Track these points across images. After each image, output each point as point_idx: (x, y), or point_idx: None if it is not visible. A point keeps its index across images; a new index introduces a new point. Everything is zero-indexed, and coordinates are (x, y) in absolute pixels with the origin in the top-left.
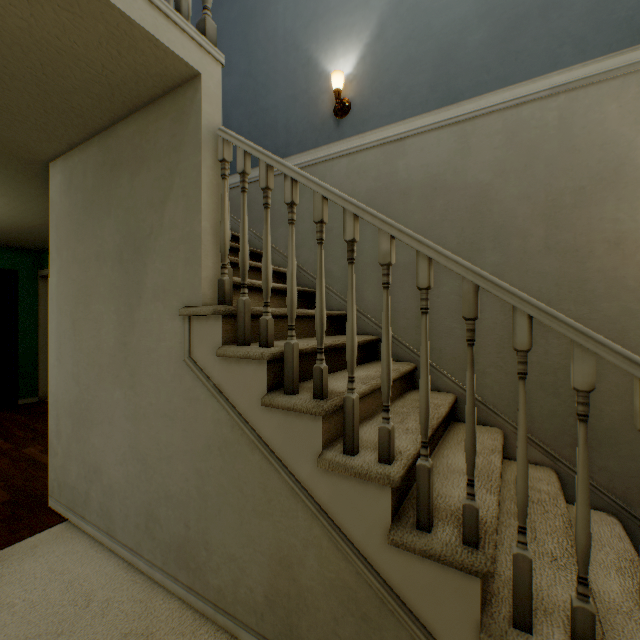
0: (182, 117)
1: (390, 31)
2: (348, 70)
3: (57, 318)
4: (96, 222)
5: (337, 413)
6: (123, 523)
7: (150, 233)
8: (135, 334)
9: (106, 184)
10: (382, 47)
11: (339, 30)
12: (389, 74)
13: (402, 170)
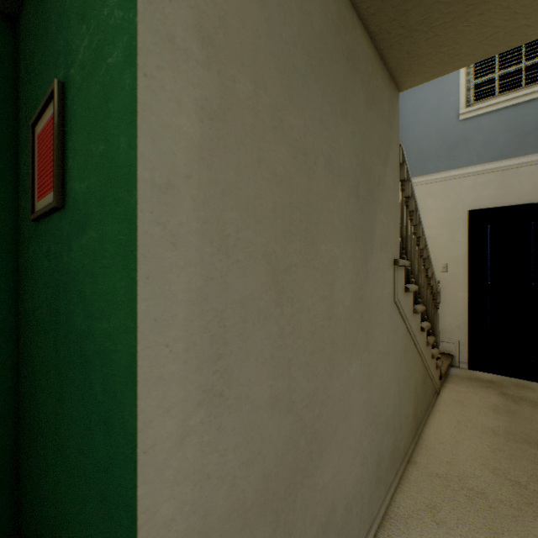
0: (393, 106)
1: None
2: None
3: (202, 263)
4: (327, 103)
5: None
6: (359, 525)
7: (378, 182)
8: (369, 285)
9: (341, 65)
10: None
11: None
12: None
13: None
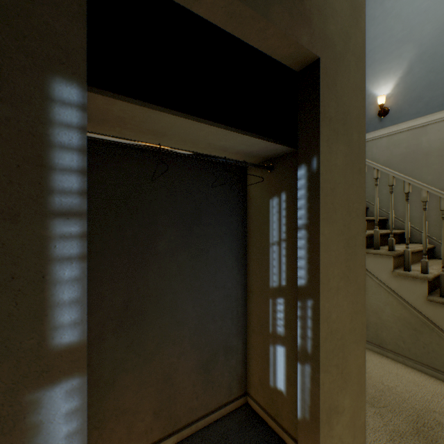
0: None
1: (416, 69)
2: (387, 92)
3: None
4: None
5: (397, 258)
6: None
7: None
8: None
9: None
10: (410, 78)
11: (381, 72)
12: (415, 92)
13: (424, 142)
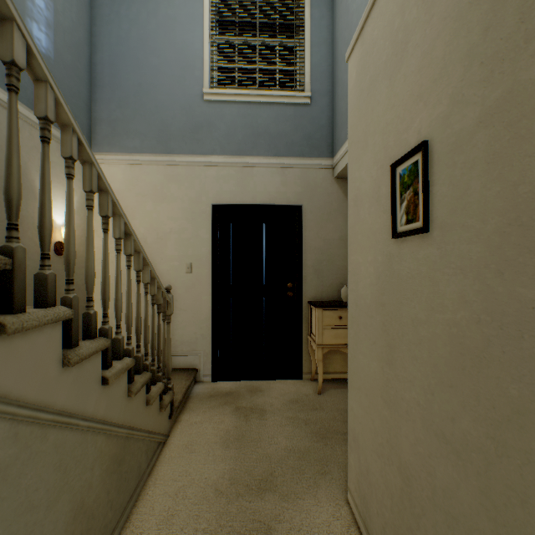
0: None
1: None
2: None
3: None
4: None
5: None
6: None
7: None
8: None
9: None
10: None
11: None
12: None
13: None
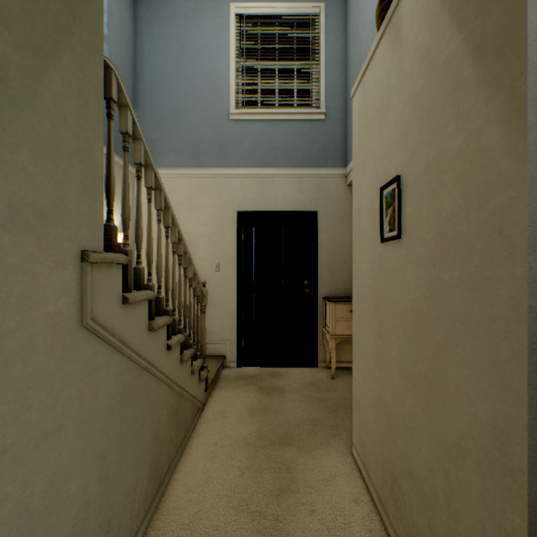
0: None
1: None
2: None
3: None
4: None
5: None
6: None
7: None
8: None
9: None
10: None
11: None
12: None
13: None
